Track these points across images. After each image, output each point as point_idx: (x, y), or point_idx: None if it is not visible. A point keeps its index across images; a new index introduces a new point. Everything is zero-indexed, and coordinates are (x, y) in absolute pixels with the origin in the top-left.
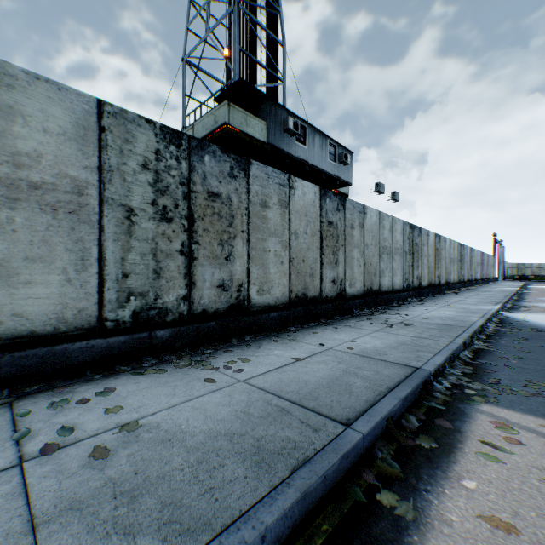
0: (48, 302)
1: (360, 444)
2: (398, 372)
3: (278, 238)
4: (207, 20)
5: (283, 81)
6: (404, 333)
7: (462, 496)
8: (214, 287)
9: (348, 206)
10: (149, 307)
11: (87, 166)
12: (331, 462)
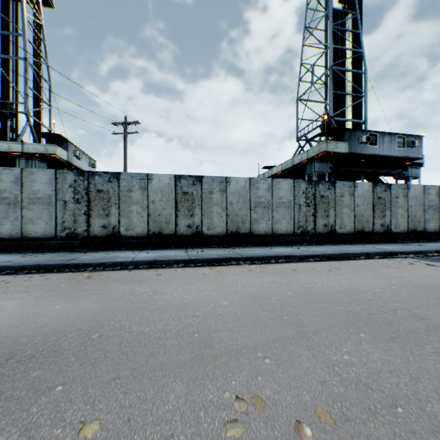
0: (285, 227)
1: (356, 254)
2: (383, 250)
3: (348, 207)
4: (312, 77)
5: (364, 96)
6: (409, 247)
7: (373, 260)
8: (322, 225)
9: (393, 187)
10: (304, 230)
11: (291, 196)
12: (347, 253)
